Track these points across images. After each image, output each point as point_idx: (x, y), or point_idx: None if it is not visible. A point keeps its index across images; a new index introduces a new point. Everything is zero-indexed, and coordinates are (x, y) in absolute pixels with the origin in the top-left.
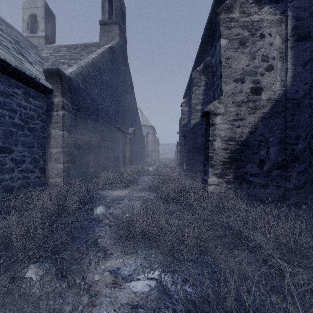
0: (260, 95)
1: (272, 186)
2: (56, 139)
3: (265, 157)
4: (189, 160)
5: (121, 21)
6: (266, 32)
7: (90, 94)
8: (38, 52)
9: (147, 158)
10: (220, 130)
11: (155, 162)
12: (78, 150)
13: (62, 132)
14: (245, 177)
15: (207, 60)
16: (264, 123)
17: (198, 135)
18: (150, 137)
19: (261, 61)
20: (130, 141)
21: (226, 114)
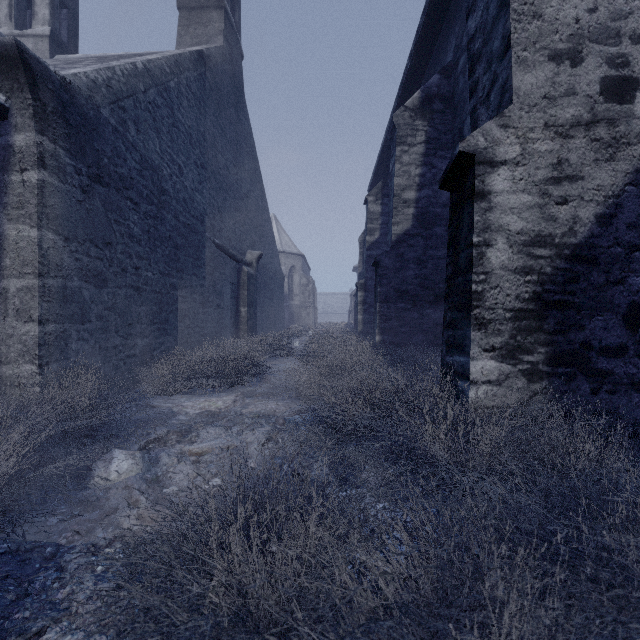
0: (632, 101)
1: None
2: (20, 252)
3: None
4: (386, 321)
5: (229, 4)
6: None
7: (138, 148)
8: None
9: (290, 321)
10: (506, 211)
11: (307, 329)
12: (95, 288)
13: (39, 232)
14: (584, 359)
15: (429, 84)
16: None
17: (408, 260)
18: (298, 278)
19: None
20: (250, 279)
21: (526, 163)
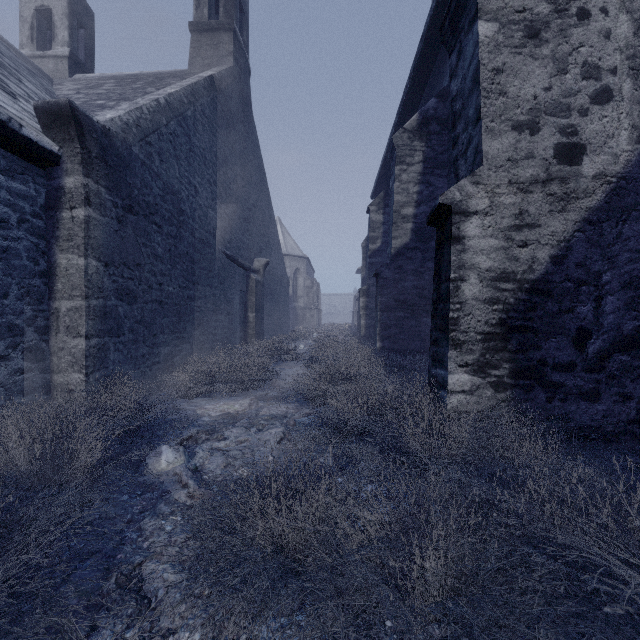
0: (580, 163)
1: (609, 394)
2: (69, 278)
3: (591, 322)
4: (386, 329)
5: (238, 25)
6: (595, 4)
7: (162, 176)
8: (49, 86)
9: (295, 323)
10: (477, 253)
11: (311, 331)
12: (128, 305)
13: (85, 260)
14: (540, 373)
15: (427, 107)
16: (590, 237)
17: (407, 272)
18: (302, 280)
19: (582, 79)
20: (257, 286)
21: (493, 213)
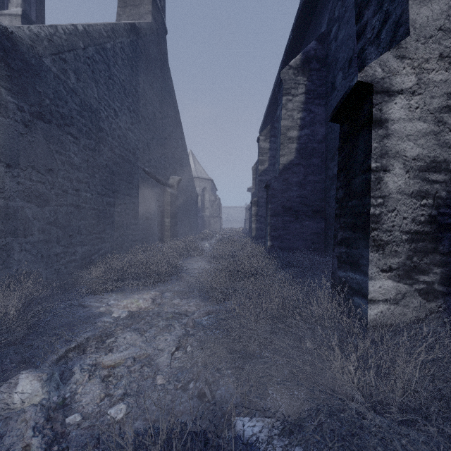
0: None
1: None
2: None
3: None
4: (275, 230)
5: None
6: None
7: (78, 93)
8: None
9: (203, 227)
10: (402, 138)
11: (215, 233)
12: (37, 207)
13: None
14: None
15: (308, 48)
16: None
17: (292, 184)
18: (208, 196)
19: None
20: (172, 198)
21: (421, 92)
